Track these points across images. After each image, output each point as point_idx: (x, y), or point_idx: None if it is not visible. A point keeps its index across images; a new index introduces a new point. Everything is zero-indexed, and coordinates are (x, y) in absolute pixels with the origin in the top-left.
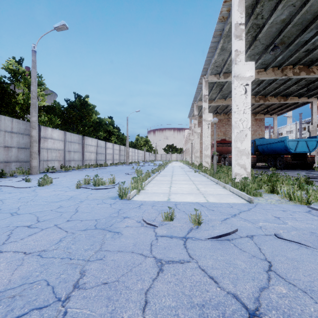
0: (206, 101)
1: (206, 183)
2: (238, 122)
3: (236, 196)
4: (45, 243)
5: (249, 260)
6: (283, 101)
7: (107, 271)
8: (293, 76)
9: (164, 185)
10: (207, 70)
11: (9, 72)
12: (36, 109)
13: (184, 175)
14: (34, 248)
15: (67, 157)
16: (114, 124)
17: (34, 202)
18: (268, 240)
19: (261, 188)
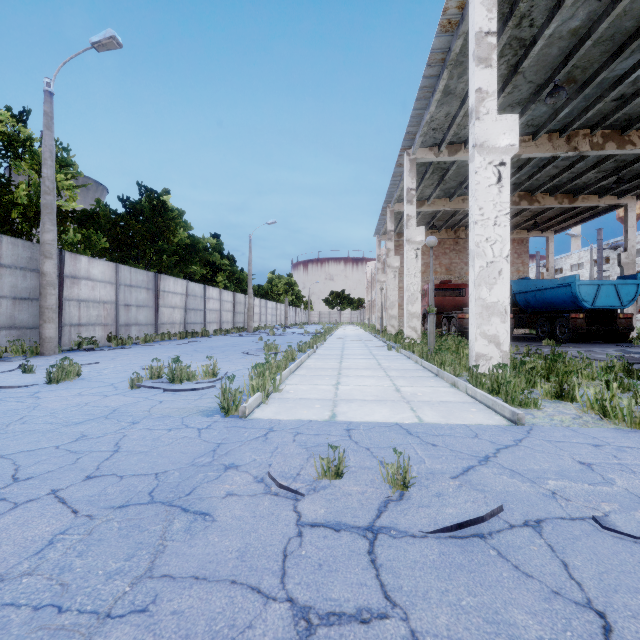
0: (413, 201)
1: (415, 374)
2: (482, 245)
3: (482, 407)
4: (9, 551)
5: (546, 607)
6: (569, 203)
7: None
8: (591, 152)
9: (324, 379)
10: (414, 138)
11: None
12: (52, 216)
13: (366, 356)
14: None
15: (123, 317)
16: (222, 249)
17: (24, 425)
18: (581, 537)
19: (532, 387)
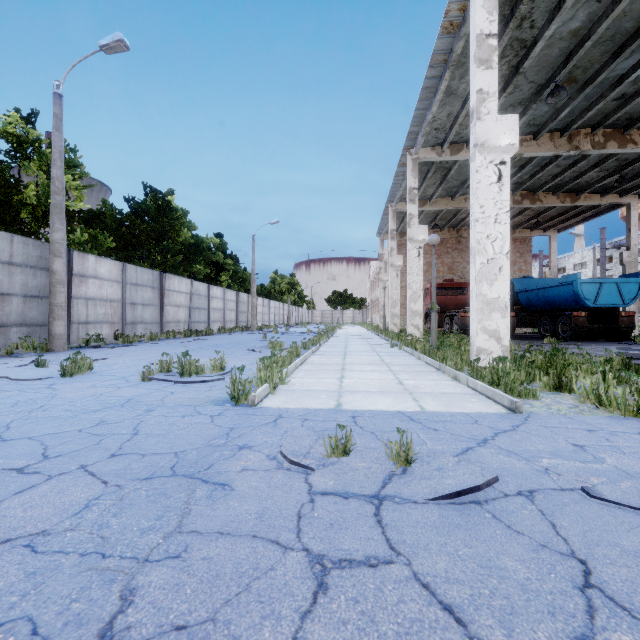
0: (415, 200)
1: (417, 369)
2: (483, 242)
3: (482, 398)
4: (51, 512)
5: (534, 556)
6: (571, 201)
7: (189, 590)
8: (593, 151)
9: (329, 373)
10: (416, 138)
11: (8, 140)
12: (61, 216)
13: (369, 353)
14: (21, 527)
15: (129, 315)
16: (226, 249)
17: (45, 412)
18: (570, 504)
19: (532, 380)
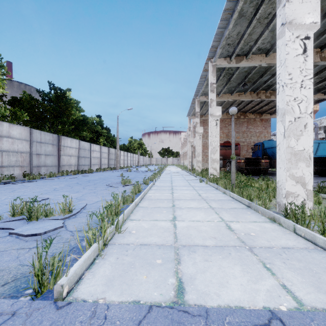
0: (214, 90)
1: (230, 205)
2: (291, 104)
3: None
4: None
5: None
6: None
7: None
8: (321, 62)
9: (162, 212)
10: (216, 50)
11: None
12: None
13: (188, 187)
14: None
15: (35, 161)
16: (102, 124)
17: None
18: None
19: None
